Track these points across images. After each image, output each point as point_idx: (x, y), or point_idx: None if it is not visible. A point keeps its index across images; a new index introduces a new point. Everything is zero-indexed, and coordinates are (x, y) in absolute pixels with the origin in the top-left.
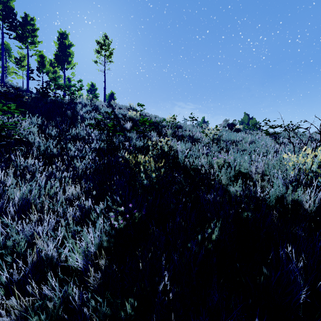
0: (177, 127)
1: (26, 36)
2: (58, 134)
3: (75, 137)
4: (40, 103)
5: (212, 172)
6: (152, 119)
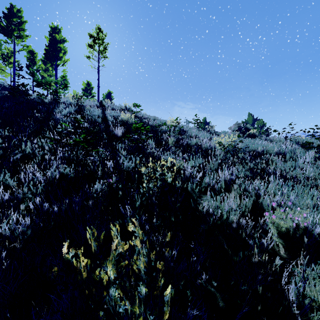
0: (181, 133)
1: (12, 29)
2: (4, 152)
3: (34, 154)
4: (8, 103)
5: (265, 244)
6: (150, 122)
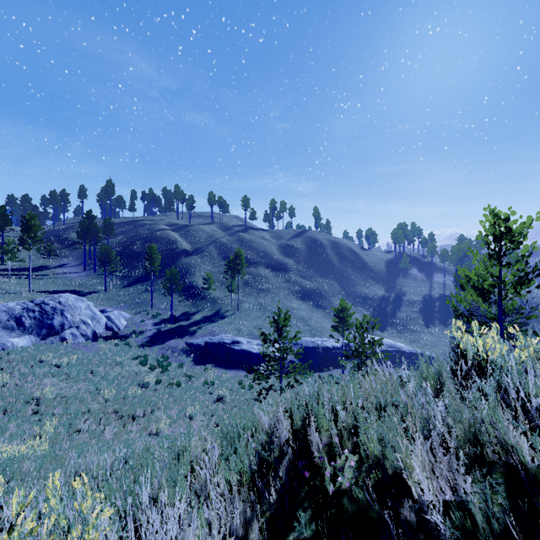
0: None
1: None
2: None
3: None
4: None
5: None
6: None
